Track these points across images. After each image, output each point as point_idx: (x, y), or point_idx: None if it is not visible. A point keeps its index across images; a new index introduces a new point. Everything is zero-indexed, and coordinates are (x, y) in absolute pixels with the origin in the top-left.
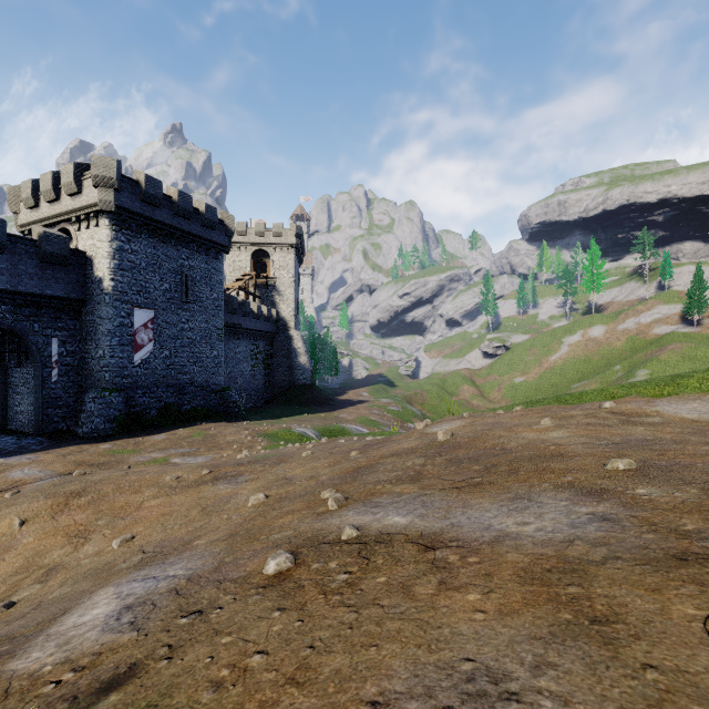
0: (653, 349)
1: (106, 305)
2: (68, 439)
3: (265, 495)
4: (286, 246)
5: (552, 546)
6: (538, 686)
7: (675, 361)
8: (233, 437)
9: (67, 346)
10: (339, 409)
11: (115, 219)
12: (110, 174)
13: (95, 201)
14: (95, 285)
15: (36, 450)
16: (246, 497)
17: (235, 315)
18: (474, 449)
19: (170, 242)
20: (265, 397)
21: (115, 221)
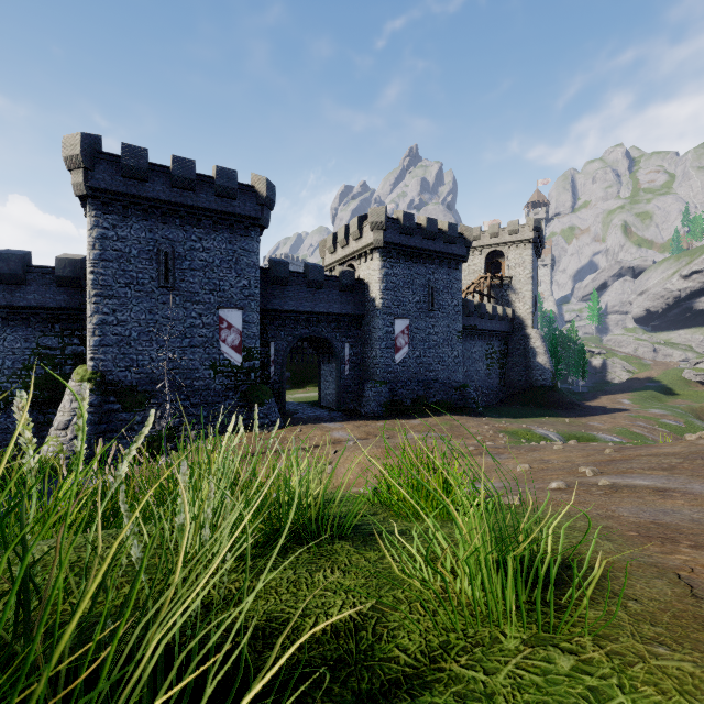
0: None
1: (378, 318)
2: (356, 415)
3: (529, 466)
4: (522, 242)
5: None
6: (693, 514)
7: None
8: (475, 429)
9: (353, 349)
10: (588, 416)
11: (383, 252)
12: (380, 219)
13: (371, 241)
14: (370, 303)
15: (340, 420)
16: (512, 467)
17: (471, 317)
18: None
19: (419, 261)
20: (499, 396)
21: (383, 253)
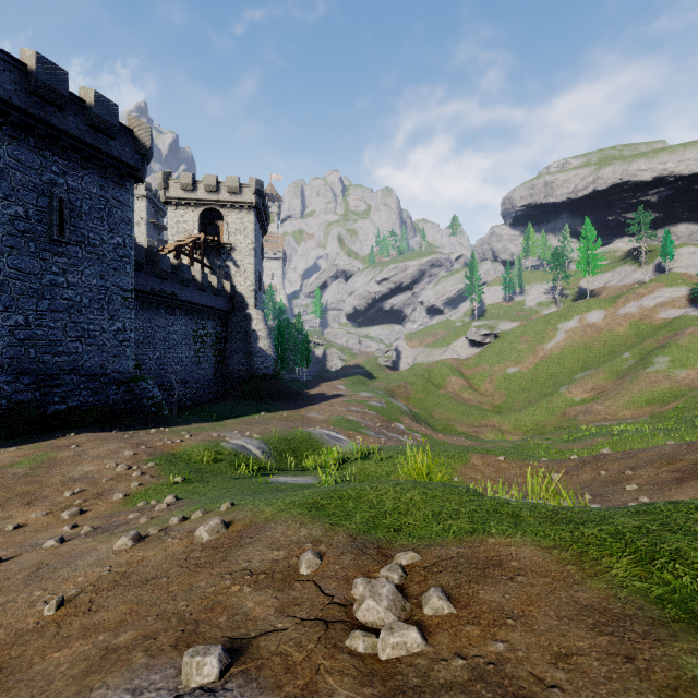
0: (664, 334)
1: None
2: None
3: None
4: (243, 205)
5: None
6: None
7: None
8: (92, 465)
9: None
10: (308, 405)
11: None
12: None
13: None
14: None
15: None
16: None
17: (167, 280)
18: None
19: (25, 139)
20: (215, 390)
21: None
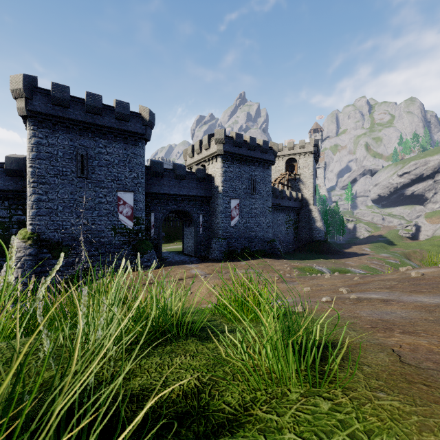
0: None
1: (220, 198)
2: (206, 259)
3: (310, 288)
4: (307, 153)
5: (436, 304)
6: (403, 313)
7: None
8: (279, 267)
9: (204, 218)
10: (345, 258)
11: (223, 157)
12: (221, 137)
13: (216, 150)
14: (215, 189)
15: (196, 263)
16: (301, 289)
17: (277, 198)
18: (432, 281)
19: (245, 164)
20: (294, 246)
21: (223, 158)
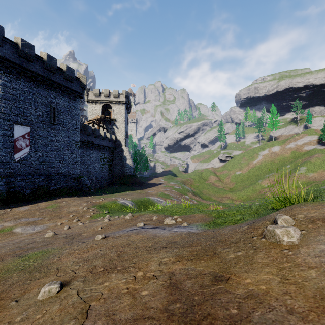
0: (305, 157)
1: None
2: None
3: None
4: (120, 102)
5: None
6: None
7: (319, 163)
8: (74, 207)
9: None
10: (148, 188)
11: None
12: None
13: None
14: None
15: None
16: None
17: (90, 136)
18: None
19: (42, 86)
20: (108, 181)
21: None
